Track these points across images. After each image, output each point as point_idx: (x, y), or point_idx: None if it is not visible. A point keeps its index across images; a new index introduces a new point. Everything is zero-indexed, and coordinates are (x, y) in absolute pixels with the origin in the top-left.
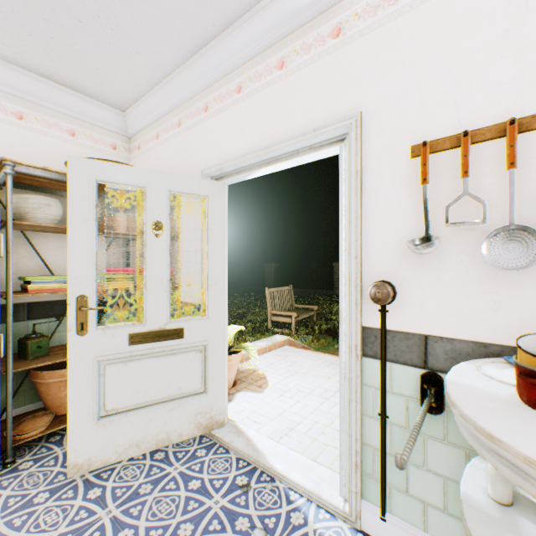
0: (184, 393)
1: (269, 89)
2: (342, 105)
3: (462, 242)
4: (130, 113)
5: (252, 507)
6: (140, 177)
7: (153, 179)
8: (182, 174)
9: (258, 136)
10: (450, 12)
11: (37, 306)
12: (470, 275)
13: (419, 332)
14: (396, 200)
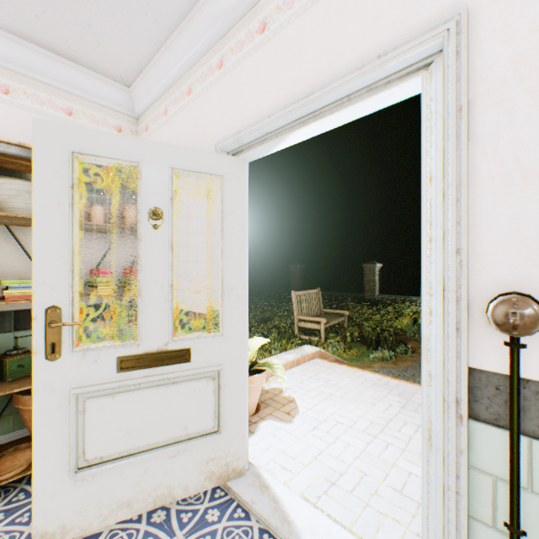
0: (191, 433)
1: (305, 15)
2: (428, 5)
3: None
4: (135, 88)
5: None
6: (132, 150)
7: (150, 152)
8: None
9: (289, 85)
10: None
11: (26, 315)
12: None
13: None
14: None
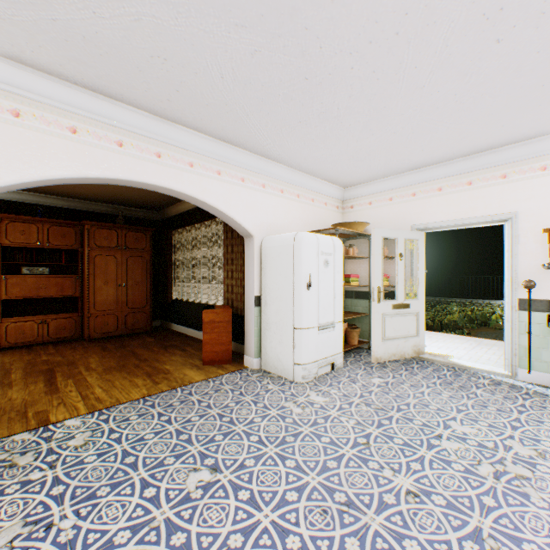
0: (409, 335)
1: (461, 193)
2: (506, 207)
3: None
4: (349, 189)
5: (464, 374)
6: (395, 234)
7: (399, 234)
8: (393, 226)
9: (453, 213)
10: None
11: None
12: None
13: (546, 299)
14: (535, 249)
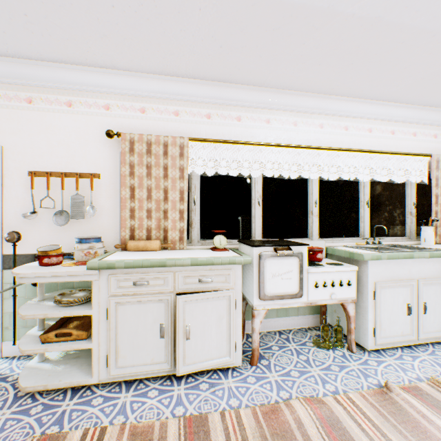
0: None
1: None
2: None
3: (50, 215)
4: None
5: None
6: None
7: None
8: None
9: None
10: (45, 121)
11: None
12: (53, 227)
13: (33, 253)
14: (22, 194)
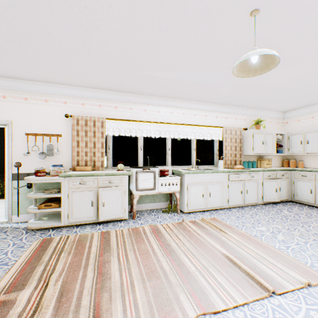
0: None
1: None
2: (6, 117)
3: (36, 154)
4: None
5: None
6: None
7: None
8: None
9: None
10: (34, 109)
11: None
12: (38, 160)
13: (27, 172)
14: (22, 144)
